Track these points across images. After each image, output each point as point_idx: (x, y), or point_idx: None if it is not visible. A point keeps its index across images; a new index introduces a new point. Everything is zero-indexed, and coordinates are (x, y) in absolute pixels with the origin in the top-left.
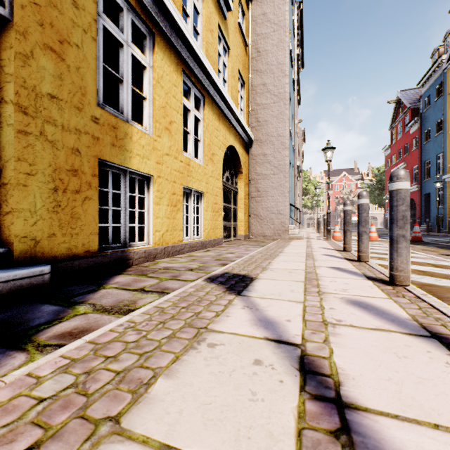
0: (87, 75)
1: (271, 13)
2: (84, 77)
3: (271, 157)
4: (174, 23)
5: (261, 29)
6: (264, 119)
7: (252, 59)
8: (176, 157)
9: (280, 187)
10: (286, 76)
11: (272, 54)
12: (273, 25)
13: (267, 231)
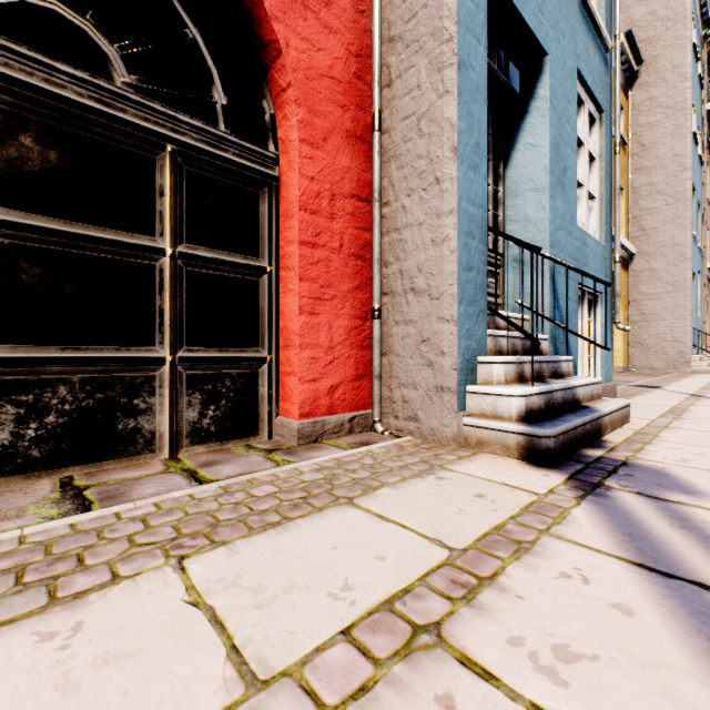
0: None
1: (662, 95)
2: None
3: (661, 272)
4: None
5: (647, 118)
6: (651, 226)
7: (633, 156)
8: None
9: (677, 308)
10: (686, 170)
11: (664, 146)
12: (665, 110)
13: (656, 363)
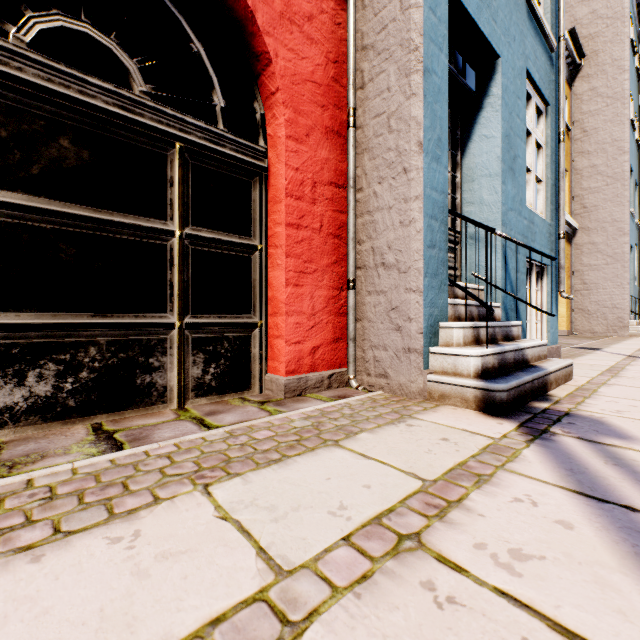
0: None
1: (603, 86)
2: None
3: (602, 245)
4: None
5: (589, 107)
6: (593, 204)
7: (576, 141)
8: None
9: (616, 278)
10: (624, 153)
11: (604, 132)
12: (605, 99)
13: (597, 327)
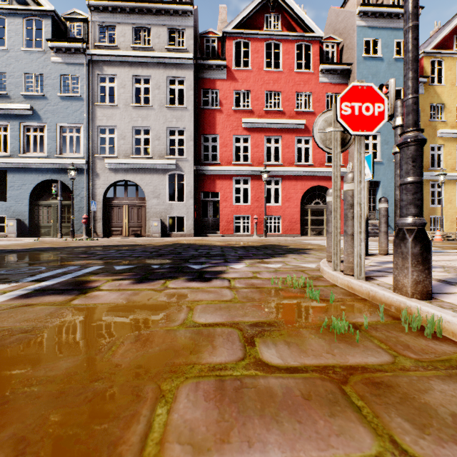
0: (427, 202)
1: None
2: (427, 203)
3: None
4: (451, 176)
5: None
6: None
7: None
8: (453, 208)
9: None
10: None
11: None
12: None
13: None
